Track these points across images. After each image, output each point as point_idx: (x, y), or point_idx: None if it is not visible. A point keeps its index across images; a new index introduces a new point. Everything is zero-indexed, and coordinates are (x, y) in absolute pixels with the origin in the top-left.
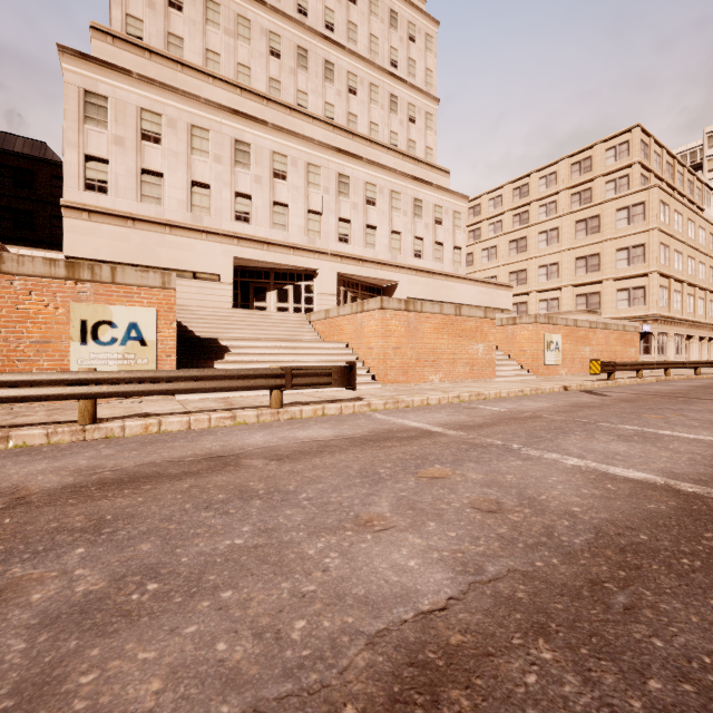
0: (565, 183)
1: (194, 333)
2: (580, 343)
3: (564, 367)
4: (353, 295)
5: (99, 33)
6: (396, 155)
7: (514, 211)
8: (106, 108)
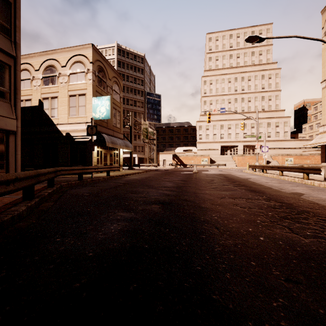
0: None
1: (212, 160)
2: (304, 159)
3: None
4: (249, 149)
5: (200, 115)
6: (262, 112)
7: None
8: (201, 127)
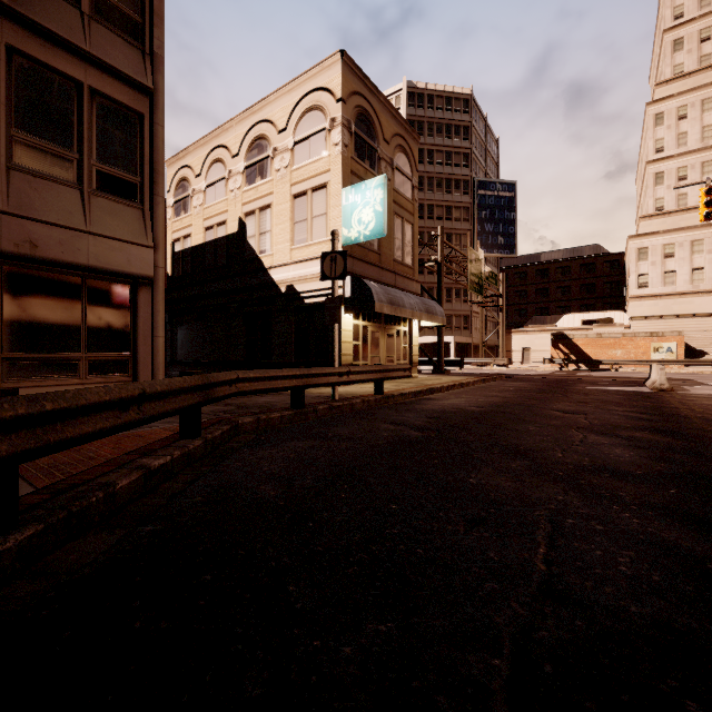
0: None
1: (692, 347)
2: None
3: None
4: None
5: (643, 219)
6: None
7: None
8: (647, 252)
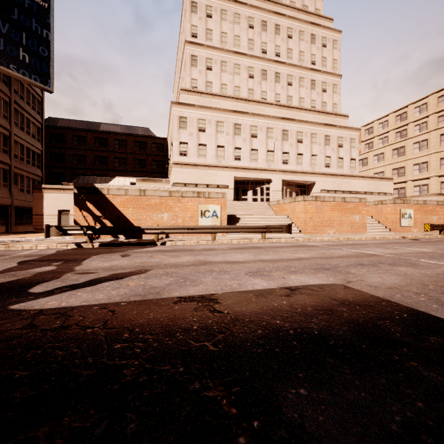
0: (433, 109)
1: None
2: (429, 214)
3: (415, 227)
4: (290, 190)
5: (183, 91)
6: (314, 113)
7: (396, 129)
8: (186, 122)
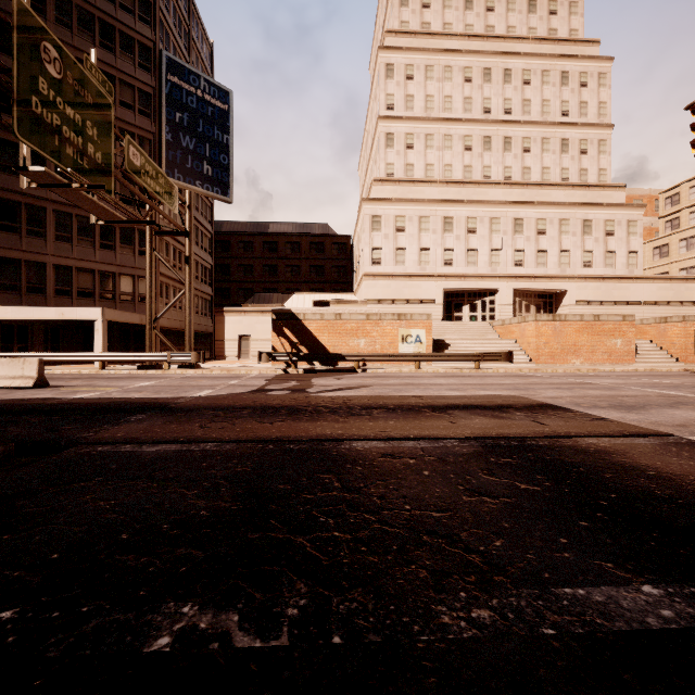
0: None
1: None
2: None
3: None
4: (527, 303)
5: (376, 182)
6: (565, 188)
7: None
8: (380, 221)
